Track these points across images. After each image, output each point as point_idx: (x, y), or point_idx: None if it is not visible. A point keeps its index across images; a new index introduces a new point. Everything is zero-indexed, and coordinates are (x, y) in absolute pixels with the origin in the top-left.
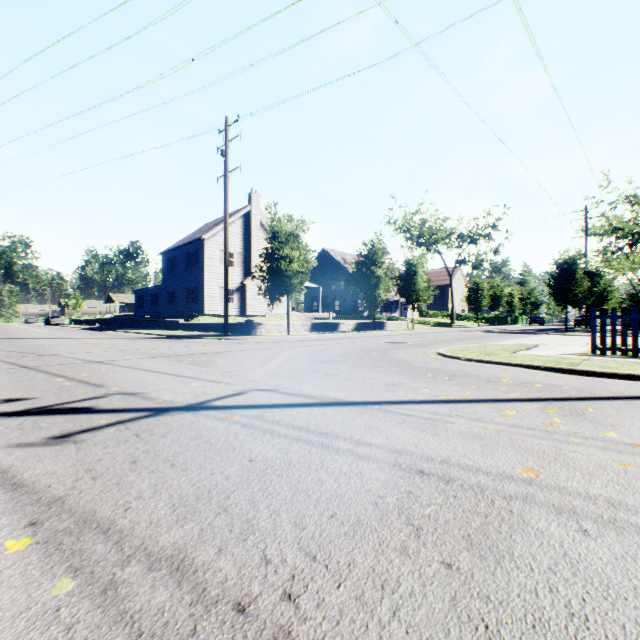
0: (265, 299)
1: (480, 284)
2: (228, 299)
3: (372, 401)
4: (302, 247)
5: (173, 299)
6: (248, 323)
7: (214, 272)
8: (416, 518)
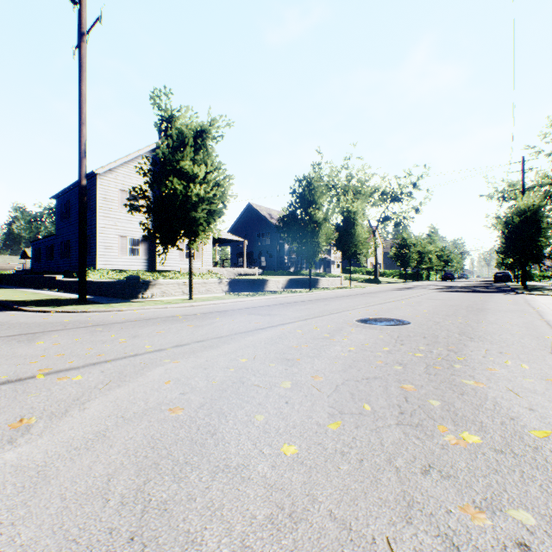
0: (180, 252)
1: (408, 240)
2: (85, 242)
3: None
4: (211, 162)
5: (66, 251)
6: (130, 281)
7: (111, 217)
8: None
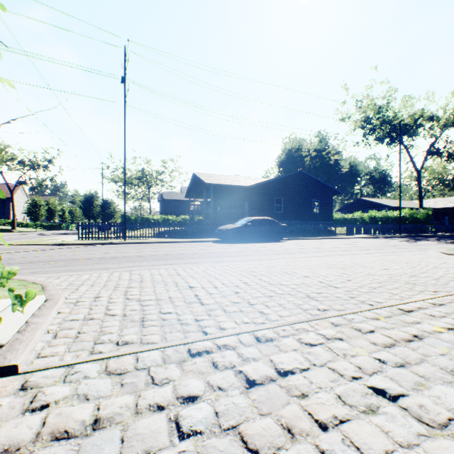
0: None
1: (39, 201)
2: None
3: None
4: None
5: None
6: None
7: None
8: None
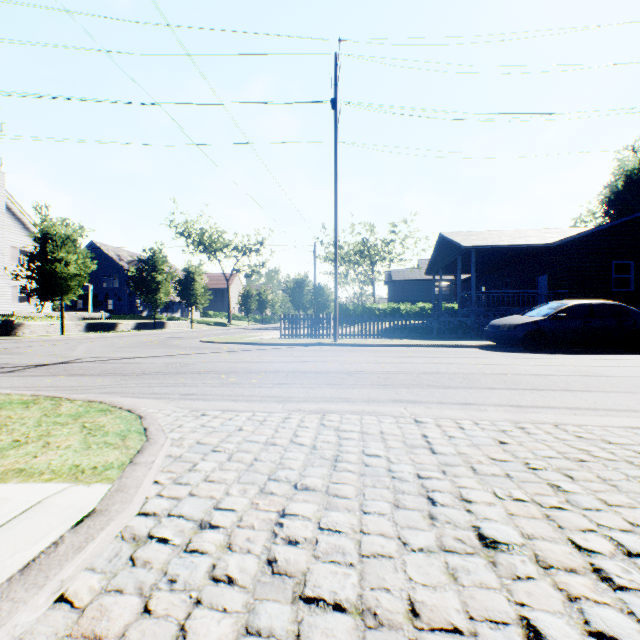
0: (13, 296)
1: (250, 291)
2: None
3: (158, 356)
4: (81, 251)
5: None
6: (7, 323)
7: None
8: (171, 366)
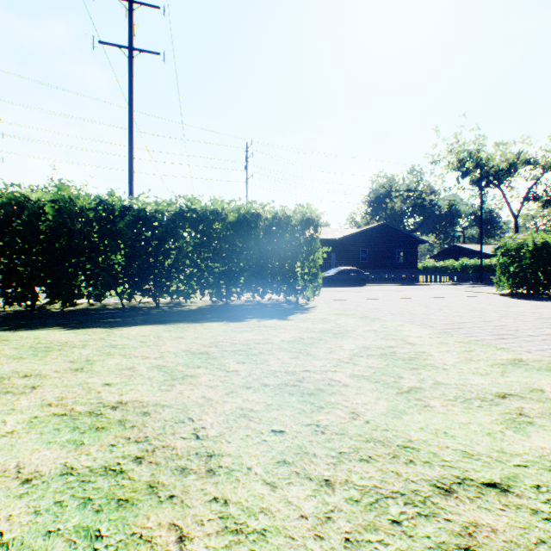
0: None
1: None
2: None
3: None
4: None
5: None
6: None
7: None
8: None
